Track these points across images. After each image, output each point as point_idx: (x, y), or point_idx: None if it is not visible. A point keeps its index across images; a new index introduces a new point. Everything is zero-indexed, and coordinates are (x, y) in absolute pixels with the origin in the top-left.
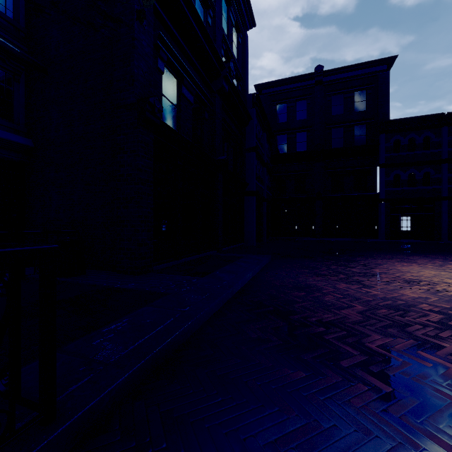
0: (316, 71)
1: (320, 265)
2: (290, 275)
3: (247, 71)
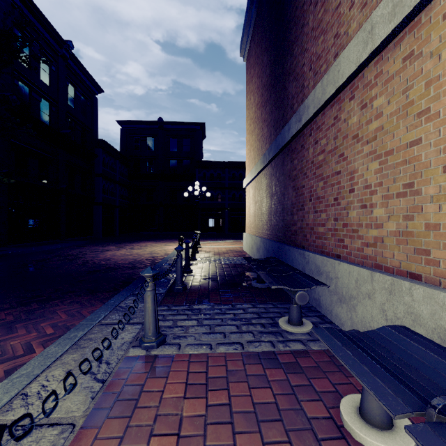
0: (159, 121)
1: (109, 243)
2: (82, 246)
3: (97, 122)
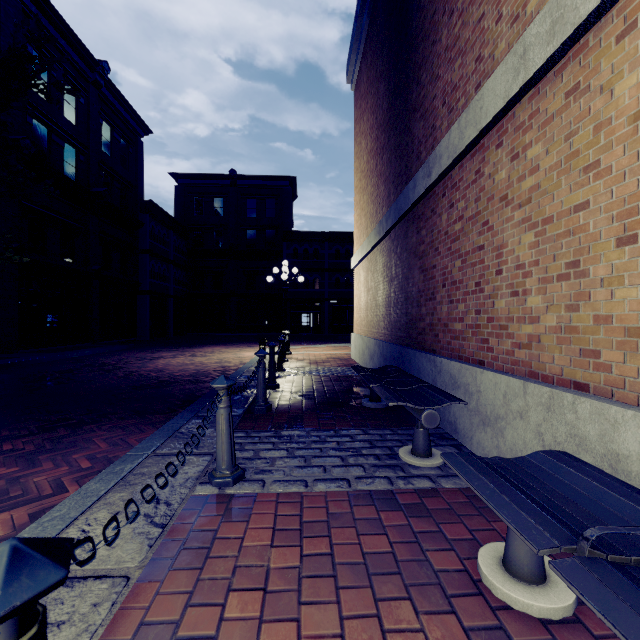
0: (231, 174)
1: (160, 348)
2: (123, 352)
3: (142, 176)
